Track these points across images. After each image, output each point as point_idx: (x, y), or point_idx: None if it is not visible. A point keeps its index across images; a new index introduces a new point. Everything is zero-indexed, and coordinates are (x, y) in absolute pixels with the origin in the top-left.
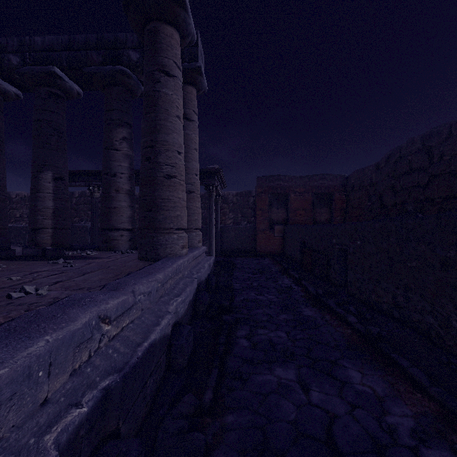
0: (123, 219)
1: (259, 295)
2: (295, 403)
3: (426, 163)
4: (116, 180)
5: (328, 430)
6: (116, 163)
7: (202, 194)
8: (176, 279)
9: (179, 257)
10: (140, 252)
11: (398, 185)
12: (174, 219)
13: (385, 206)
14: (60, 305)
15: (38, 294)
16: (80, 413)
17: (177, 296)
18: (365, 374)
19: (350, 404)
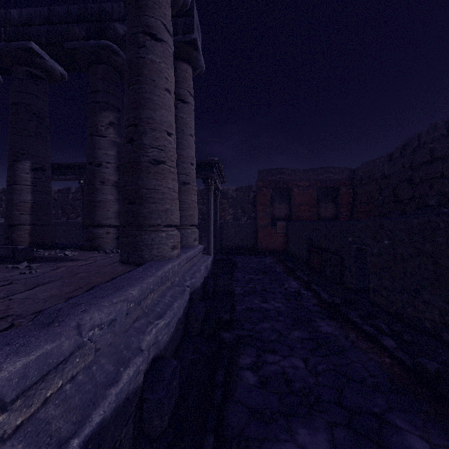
0: (110, 214)
1: (264, 303)
2: None
3: None
4: (101, 170)
5: None
6: (102, 151)
7: (201, 189)
8: (162, 290)
9: (168, 260)
10: (121, 254)
11: (416, 176)
12: (162, 214)
13: (400, 200)
14: None
15: None
16: None
17: (159, 318)
18: (434, 445)
19: None
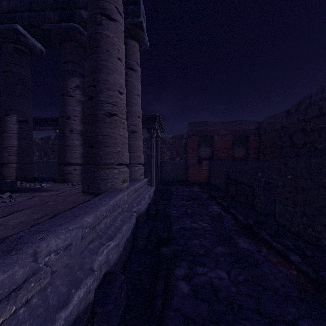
0: (76, 155)
1: (194, 223)
2: None
3: None
4: (70, 122)
5: None
6: (70, 108)
7: (146, 137)
8: (114, 215)
9: (119, 191)
10: (83, 186)
11: (308, 127)
12: (115, 155)
13: (295, 144)
14: None
15: None
16: None
17: (110, 239)
18: None
19: None
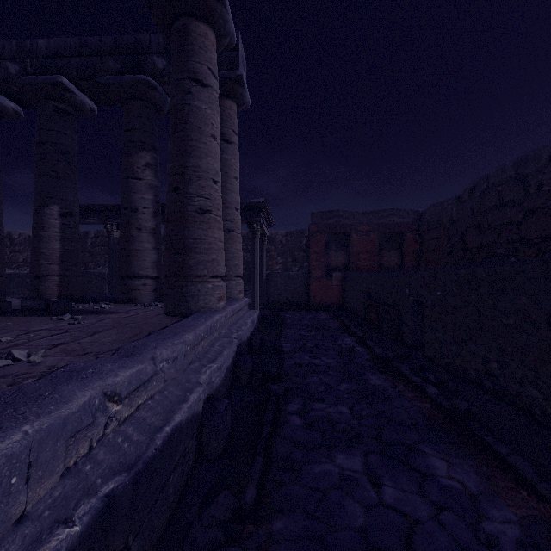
0: (147, 264)
1: (314, 359)
2: (363, 504)
3: (521, 195)
4: (137, 216)
5: (407, 542)
6: (138, 196)
7: (244, 234)
8: (211, 340)
9: (215, 312)
10: (166, 305)
11: (485, 222)
12: (209, 264)
13: (468, 248)
14: (52, 379)
15: (29, 361)
16: (69, 534)
17: (211, 362)
18: (451, 463)
19: (435, 505)
